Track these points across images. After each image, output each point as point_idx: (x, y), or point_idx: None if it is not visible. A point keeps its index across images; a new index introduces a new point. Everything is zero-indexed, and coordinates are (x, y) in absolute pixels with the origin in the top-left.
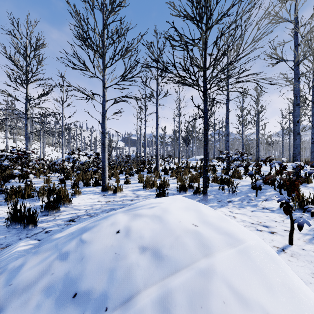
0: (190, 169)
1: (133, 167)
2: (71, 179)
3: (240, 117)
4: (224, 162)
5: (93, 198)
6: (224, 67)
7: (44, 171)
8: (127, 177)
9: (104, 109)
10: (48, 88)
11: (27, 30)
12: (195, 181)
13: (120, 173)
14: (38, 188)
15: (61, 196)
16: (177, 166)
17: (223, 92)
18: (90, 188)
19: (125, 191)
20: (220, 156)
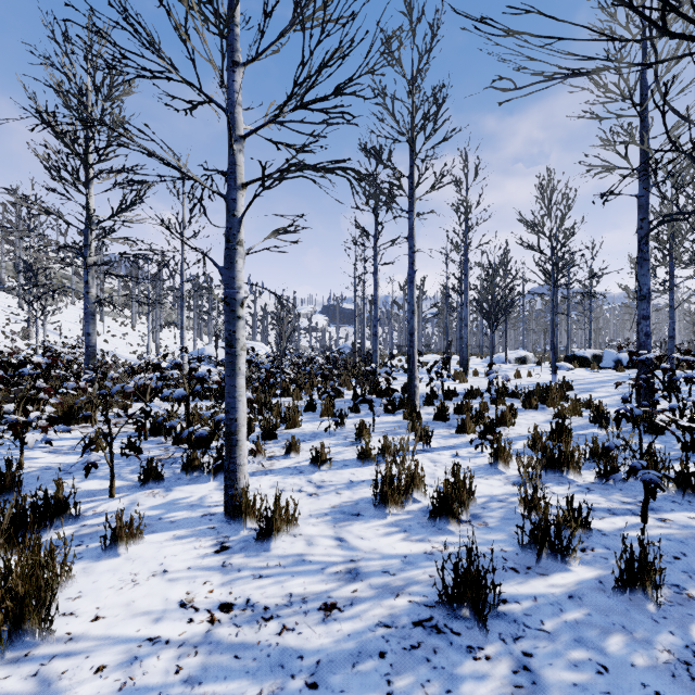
0: (507, 398)
1: (345, 383)
2: (165, 435)
3: (661, 242)
4: (599, 373)
5: (174, 570)
6: (638, 77)
7: (87, 415)
8: (321, 446)
9: (234, 214)
10: (137, 189)
11: (88, 53)
12: (561, 470)
13: (308, 410)
14: (49, 475)
15: (6, 595)
16: (464, 384)
17: (628, 162)
18: (195, 488)
19: (307, 519)
20: (578, 354)
